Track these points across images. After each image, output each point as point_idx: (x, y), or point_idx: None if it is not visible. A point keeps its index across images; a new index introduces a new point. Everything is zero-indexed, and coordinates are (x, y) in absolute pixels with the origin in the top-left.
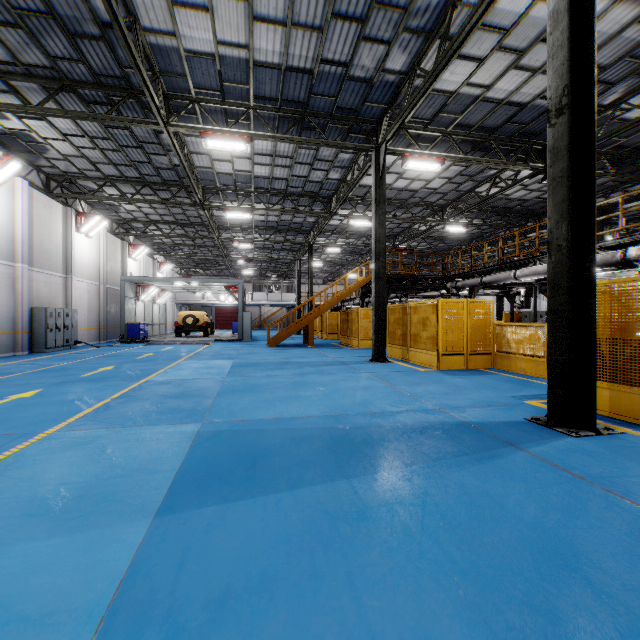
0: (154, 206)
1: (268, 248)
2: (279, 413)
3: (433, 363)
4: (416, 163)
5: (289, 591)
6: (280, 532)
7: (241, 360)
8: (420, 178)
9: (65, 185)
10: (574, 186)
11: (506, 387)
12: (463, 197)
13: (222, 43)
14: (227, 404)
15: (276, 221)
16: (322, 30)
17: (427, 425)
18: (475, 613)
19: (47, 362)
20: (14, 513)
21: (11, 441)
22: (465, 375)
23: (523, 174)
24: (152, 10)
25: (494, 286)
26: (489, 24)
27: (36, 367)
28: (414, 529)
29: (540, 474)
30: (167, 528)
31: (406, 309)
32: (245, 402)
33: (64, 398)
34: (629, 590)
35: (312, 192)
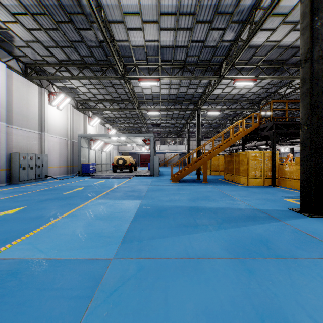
0: (97, 87)
1: (169, 117)
2: None
3: None
4: None
5: None
6: None
7: (148, 201)
8: None
9: (40, 73)
10: None
11: None
12: None
13: None
14: None
15: (175, 94)
16: None
17: None
18: None
19: None
20: None
21: None
22: None
23: None
24: None
25: None
26: None
27: None
28: None
29: None
30: None
31: None
32: None
33: None
34: None
35: (205, 60)
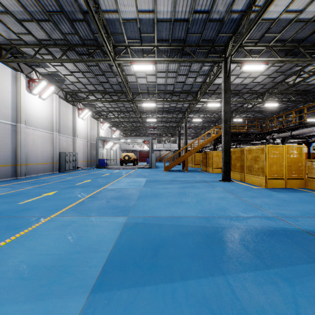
0: (110, 103)
1: (164, 121)
2: (171, 213)
3: (262, 183)
4: (249, 66)
5: None
6: None
7: (150, 178)
8: (249, 76)
9: (73, 96)
10: None
11: None
12: (276, 86)
13: (140, 12)
14: (142, 205)
15: (168, 107)
16: None
17: (273, 230)
18: None
19: (64, 177)
20: (14, 275)
21: (33, 221)
22: (286, 192)
23: None
24: None
25: (298, 137)
26: None
27: (59, 179)
28: None
29: None
30: (96, 307)
31: (243, 151)
32: (152, 204)
33: (65, 196)
34: None
35: (187, 90)
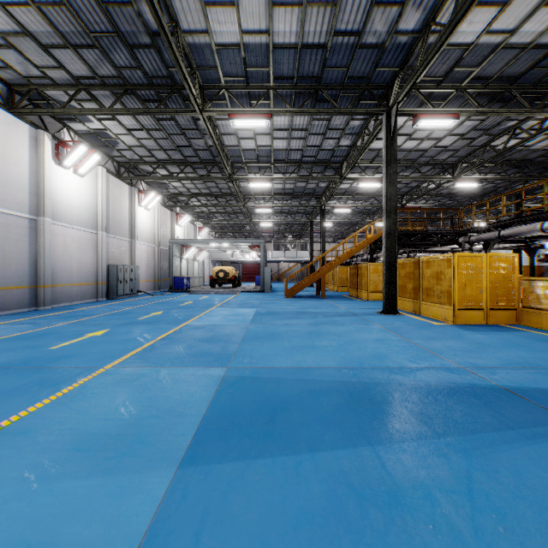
0: (194, 182)
1: (285, 212)
2: (296, 362)
3: (448, 317)
4: (428, 121)
5: None
6: (301, 507)
7: (262, 309)
8: (430, 137)
9: (130, 170)
10: None
11: (540, 347)
12: (476, 152)
13: (246, 32)
14: (249, 350)
15: (292, 188)
16: (336, 3)
17: (454, 387)
18: None
19: (116, 307)
20: (66, 445)
21: (78, 374)
22: (486, 331)
23: (547, 122)
24: (189, 13)
25: (512, 240)
26: None
27: (108, 310)
28: (464, 530)
29: None
30: (188, 483)
31: (418, 263)
32: (265, 349)
33: (123, 337)
34: None
35: (324, 160)
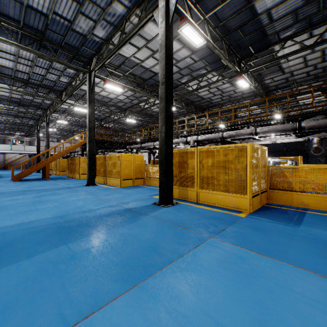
0: None
1: (13, 115)
2: (21, 220)
3: (118, 184)
4: (111, 86)
5: (26, 303)
6: (20, 280)
7: None
8: (114, 93)
9: None
10: (167, 113)
11: (147, 192)
12: (134, 106)
13: None
14: None
15: (20, 98)
16: None
17: (111, 212)
18: (118, 276)
19: None
20: None
21: None
22: (132, 188)
23: (157, 102)
24: None
25: (147, 148)
26: (141, 35)
27: None
28: (98, 256)
29: (152, 222)
30: None
31: (106, 158)
32: None
33: None
34: (168, 251)
35: (48, 86)
